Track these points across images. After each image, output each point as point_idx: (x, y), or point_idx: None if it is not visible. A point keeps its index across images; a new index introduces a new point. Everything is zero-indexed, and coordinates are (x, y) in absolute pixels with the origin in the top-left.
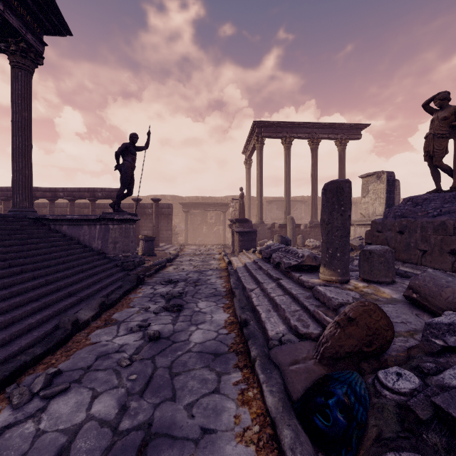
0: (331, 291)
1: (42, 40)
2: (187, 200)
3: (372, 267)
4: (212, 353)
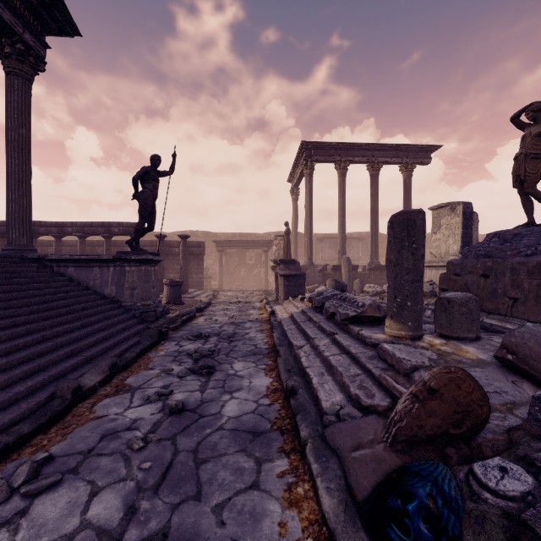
0: (401, 349)
1: (43, 42)
2: (222, 237)
3: (451, 319)
4: (250, 432)
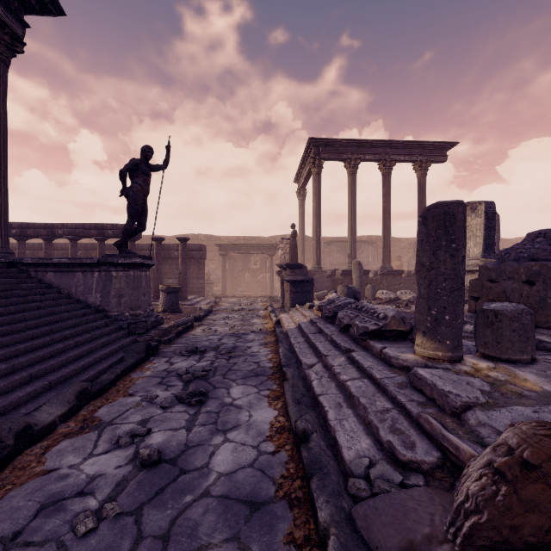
0: (442, 377)
1: (21, 19)
2: (226, 241)
3: (499, 337)
4: (246, 501)
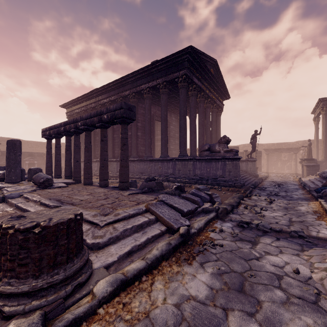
0: None
1: (223, 105)
2: (265, 146)
3: None
4: (295, 189)
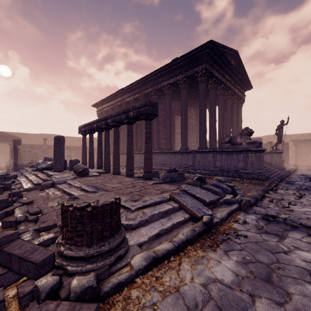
0: None
1: (245, 95)
2: (294, 137)
3: None
4: None
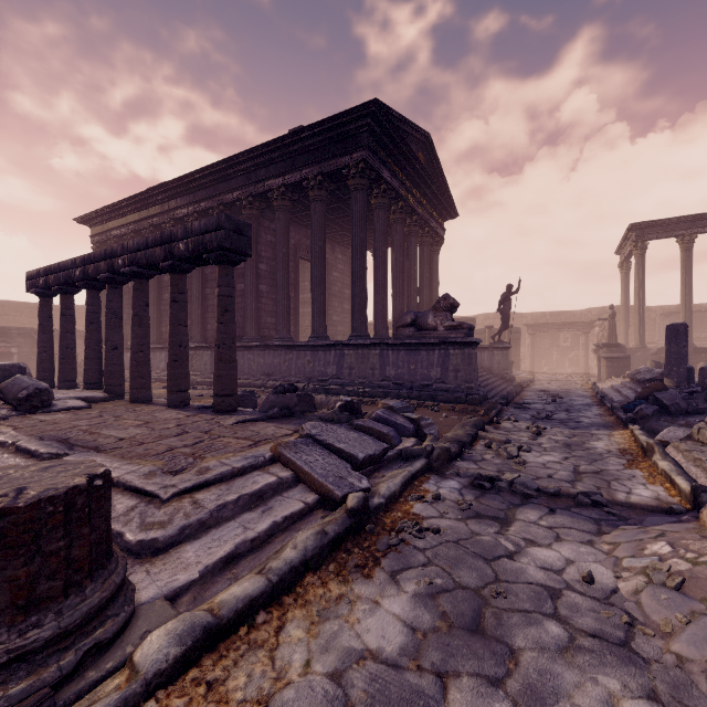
0: None
1: (444, 230)
2: (529, 318)
3: (703, 378)
4: (585, 405)
